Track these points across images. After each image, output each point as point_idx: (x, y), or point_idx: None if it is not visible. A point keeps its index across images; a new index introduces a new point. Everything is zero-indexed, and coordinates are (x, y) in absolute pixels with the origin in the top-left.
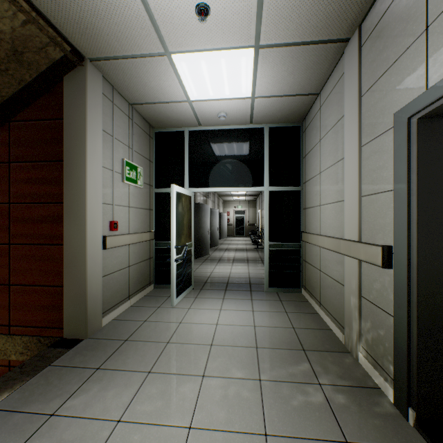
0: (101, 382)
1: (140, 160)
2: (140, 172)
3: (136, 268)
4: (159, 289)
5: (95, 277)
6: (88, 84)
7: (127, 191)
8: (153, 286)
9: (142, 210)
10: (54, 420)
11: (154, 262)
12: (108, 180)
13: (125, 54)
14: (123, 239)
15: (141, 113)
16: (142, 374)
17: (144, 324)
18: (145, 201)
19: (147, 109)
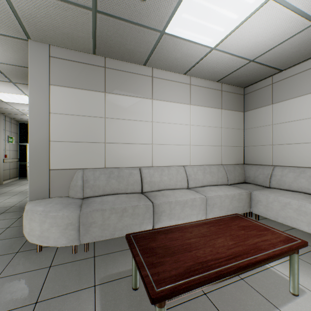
0: (10, 187)
1: (14, 134)
2: (14, 138)
3: (12, 170)
4: (21, 179)
5: (1, 169)
6: (0, 119)
7: (9, 145)
8: (18, 178)
9: (14, 151)
10: (2, 188)
11: (19, 169)
12: (4, 143)
13: (13, 114)
14: (9, 160)
15: (14, 119)
16: (20, 185)
17: (18, 183)
18: (15, 148)
19: (17, 119)
